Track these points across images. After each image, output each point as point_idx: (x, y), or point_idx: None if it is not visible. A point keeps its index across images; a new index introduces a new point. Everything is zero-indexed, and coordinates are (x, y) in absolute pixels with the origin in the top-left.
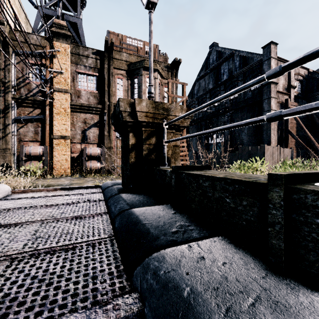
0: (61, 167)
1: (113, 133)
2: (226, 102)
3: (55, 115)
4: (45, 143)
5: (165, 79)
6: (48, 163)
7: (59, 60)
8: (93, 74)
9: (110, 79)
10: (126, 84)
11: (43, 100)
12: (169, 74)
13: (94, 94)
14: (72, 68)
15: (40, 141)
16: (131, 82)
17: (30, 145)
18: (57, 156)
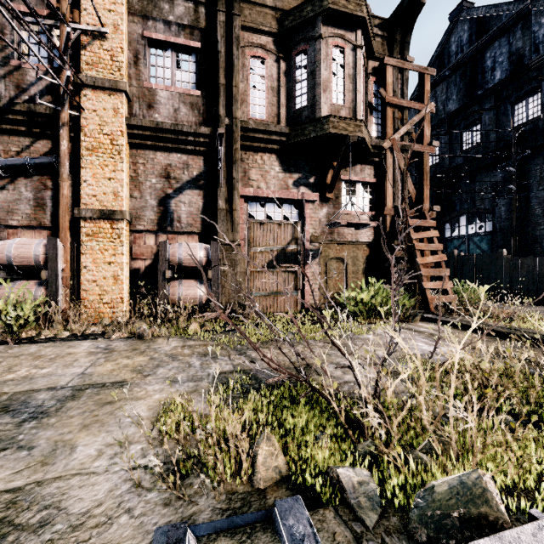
0: (102, 299)
1: (240, 204)
2: (499, 137)
3: (84, 155)
4: (58, 231)
5: (374, 61)
6: (67, 286)
7: (96, 1)
8: (188, 45)
9: (234, 56)
10: (275, 73)
11: (54, 114)
12: (385, 44)
13: (191, 101)
14: (132, 27)
15: (50, 228)
16: (288, 66)
17: (24, 237)
18: (91, 267)
